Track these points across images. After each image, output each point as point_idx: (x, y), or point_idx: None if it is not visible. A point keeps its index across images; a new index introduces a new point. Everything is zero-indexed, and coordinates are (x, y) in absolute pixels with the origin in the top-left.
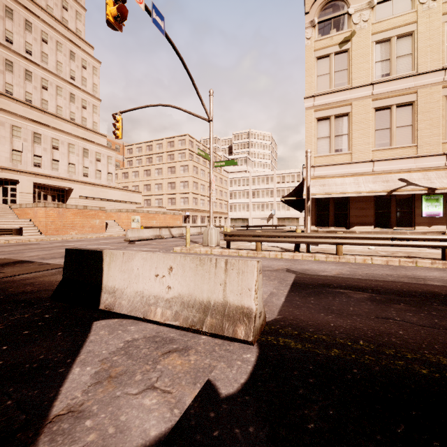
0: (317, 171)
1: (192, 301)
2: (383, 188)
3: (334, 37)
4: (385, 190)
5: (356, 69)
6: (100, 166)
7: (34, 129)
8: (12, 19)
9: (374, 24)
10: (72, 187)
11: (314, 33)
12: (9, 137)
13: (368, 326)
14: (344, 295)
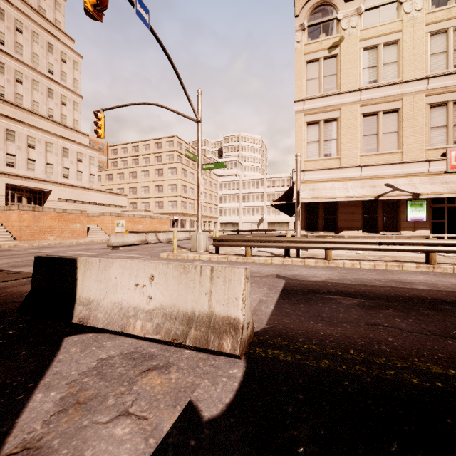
0: (307, 175)
1: (175, 312)
2: (371, 193)
3: (323, 41)
4: (372, 195)
5: (345, 74)
6: (82, 167)
7: (7, 125)
8: None
9: (361, 30)
10: (51, 189)
11: (304, 36)
12: None
13: (358, 334)
14: (334, 301)
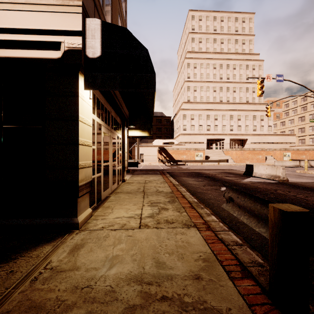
0: None
1: (270, 174)
2: None
3: None
4: None
5: None
6: (263, 123)
7: (230, 113)
8: (222, 68)
9: None
10: (247, 138)
11: None
12: (221, 120)
13: None
14: None
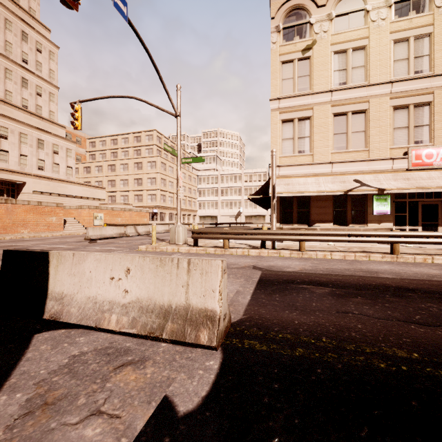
0: (282, 171)
1: (151, 305)
2: (341, 188)
3: (297, 44)
4: (342, 190)
5: (317, 76)
6: (58, 159)
7: None
8: None
9: (332, 35)
10: (25, 181)
11: (279, 38)
12: None
13: (330, 321)
14: (307, 290)
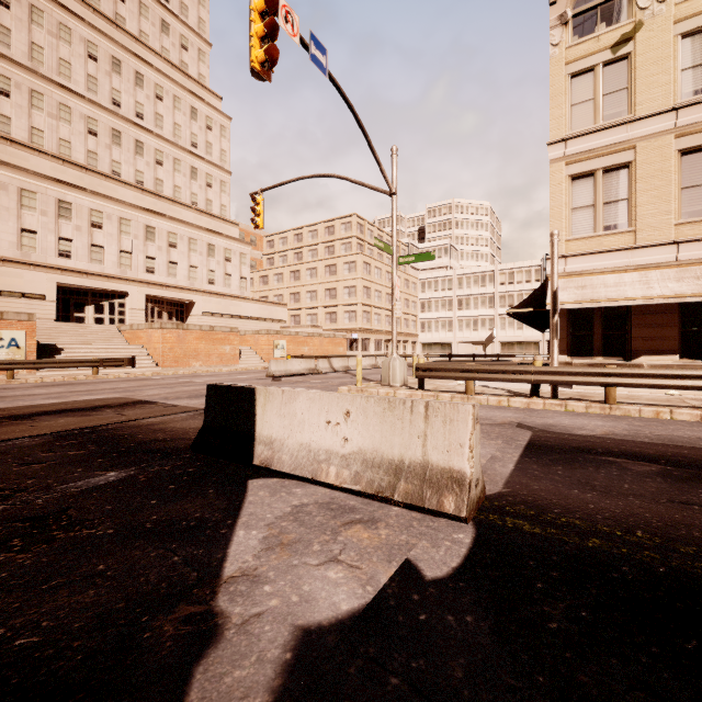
0: (571, 264)
1: (378, 459)
2: (697, 289)
3: (602, 36)
4: (700, 293)
5: (644, 86)
6: (231, 268)
7: (147, 221)
8: (120, 74)
9: (678, 4)
10: (194, 300)
11: (566, 34)
12: (117, 235)
13: (653, 512)
14: (615, 465)
